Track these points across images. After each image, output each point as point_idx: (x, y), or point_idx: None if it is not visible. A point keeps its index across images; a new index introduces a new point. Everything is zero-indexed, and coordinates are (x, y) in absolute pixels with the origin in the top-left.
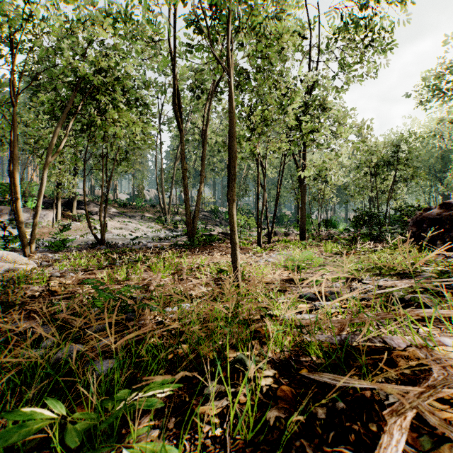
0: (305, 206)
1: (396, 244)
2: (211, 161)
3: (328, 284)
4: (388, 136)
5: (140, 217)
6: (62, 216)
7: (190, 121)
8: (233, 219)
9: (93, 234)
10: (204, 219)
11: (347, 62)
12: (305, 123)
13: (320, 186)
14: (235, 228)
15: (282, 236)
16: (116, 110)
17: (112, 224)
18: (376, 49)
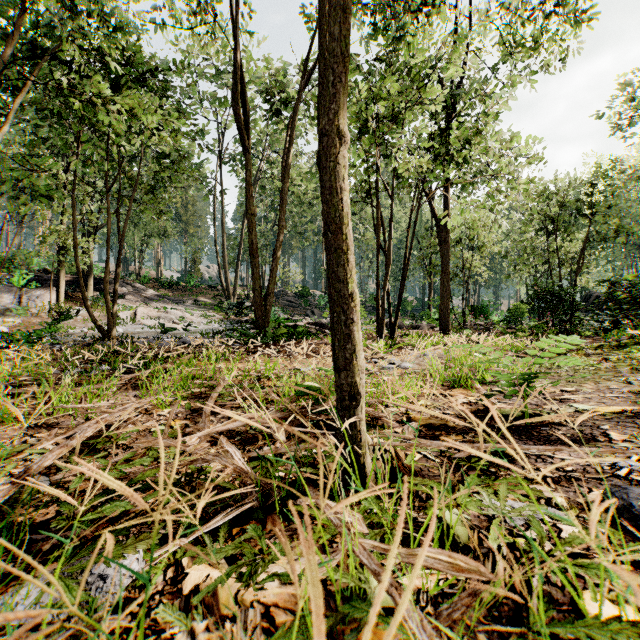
0: (448, 279)
1: (632, 337)
2: (298, 221)
3: (632, 435)
4: (562, 184)
5: (191, 303)
6: (69, 300)
7: (267, 159)
8: (342, 208)
9: (94, 322)
10: (289, 306)
11: (521, 40)
12: (456, 130)
13: (465, 254)
14: (347, 241)
15: (409, 330)
16: (121, 95)
17: (145, 311)
18: (566, 21)
